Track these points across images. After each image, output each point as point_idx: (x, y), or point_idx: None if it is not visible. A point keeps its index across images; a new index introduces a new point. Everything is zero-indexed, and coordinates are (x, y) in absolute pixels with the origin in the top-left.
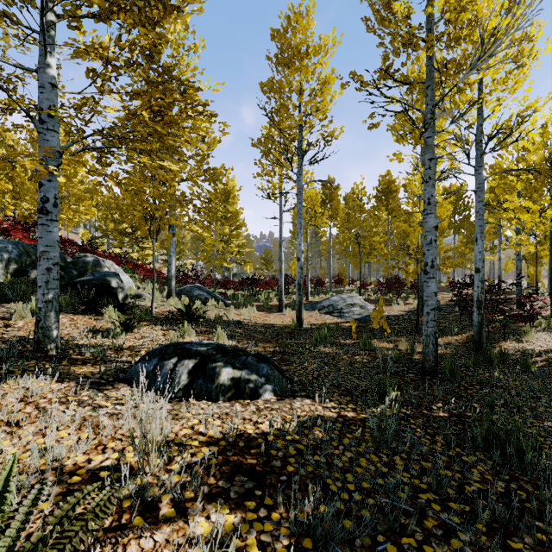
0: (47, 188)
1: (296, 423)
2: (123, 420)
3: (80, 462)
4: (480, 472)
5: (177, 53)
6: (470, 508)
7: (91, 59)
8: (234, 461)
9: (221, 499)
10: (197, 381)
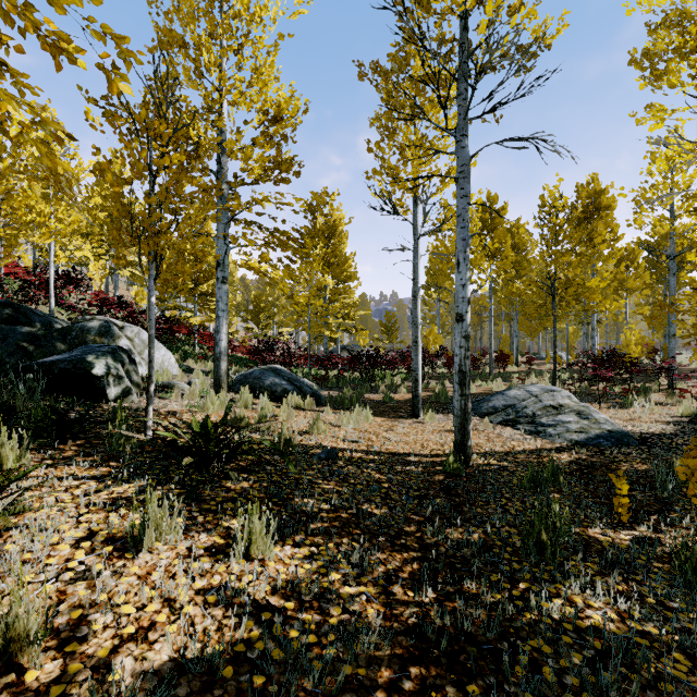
0: None
1: None
2: None
3: None
4: None
5: None
6: None
7: None
8: None
9: None
10: None
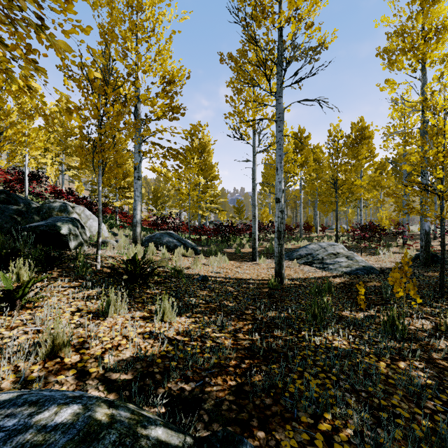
0: None
1: None
2: None
3: None
4: None
5: None
6: None
7: None
8: None
9: None
10: None
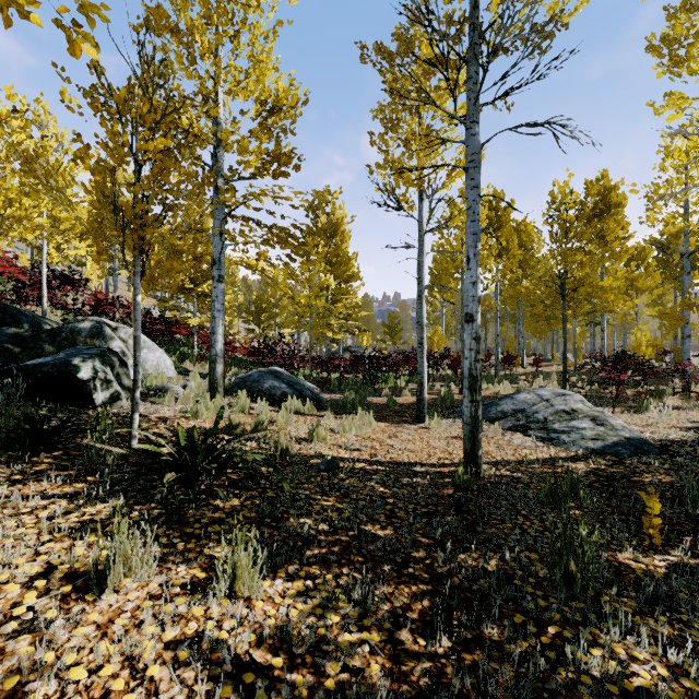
0: None
1: None
2: None
3: None
4: None
5: None
6: None
7: None
8: None
9: None
10: None
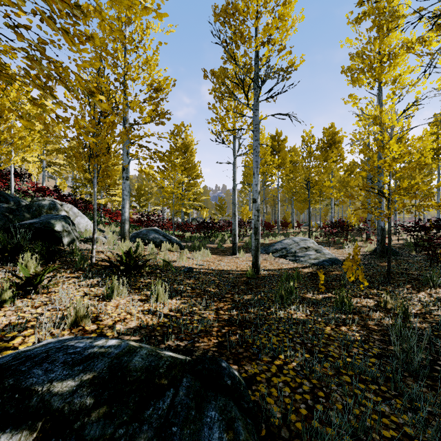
0: None
1: None
2: None
3: None
4: None
5: None
6: None
7: None
8: None
9: None
10: None
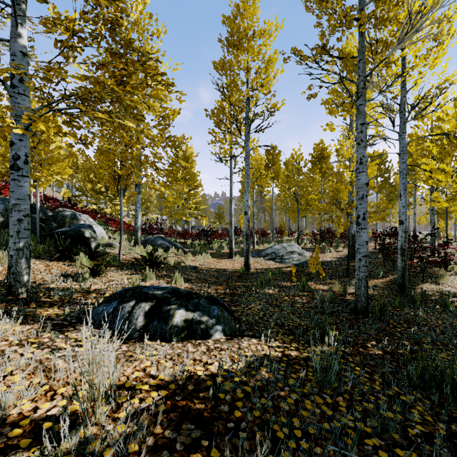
0: (18, 147)
1: (243, 364)
2: (77, 363)
3: (26, 411)
4: (420, 412)
5: (142, 37)
6: (417, 455)
7: (61, 33)
8: (182, 406)
9: (166, 452)
10: (153, 323)
